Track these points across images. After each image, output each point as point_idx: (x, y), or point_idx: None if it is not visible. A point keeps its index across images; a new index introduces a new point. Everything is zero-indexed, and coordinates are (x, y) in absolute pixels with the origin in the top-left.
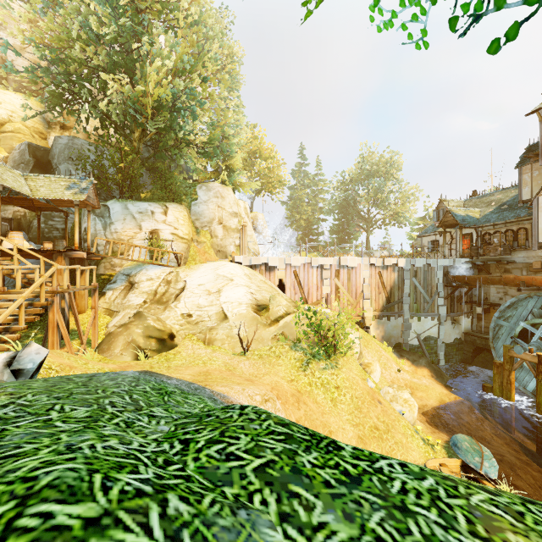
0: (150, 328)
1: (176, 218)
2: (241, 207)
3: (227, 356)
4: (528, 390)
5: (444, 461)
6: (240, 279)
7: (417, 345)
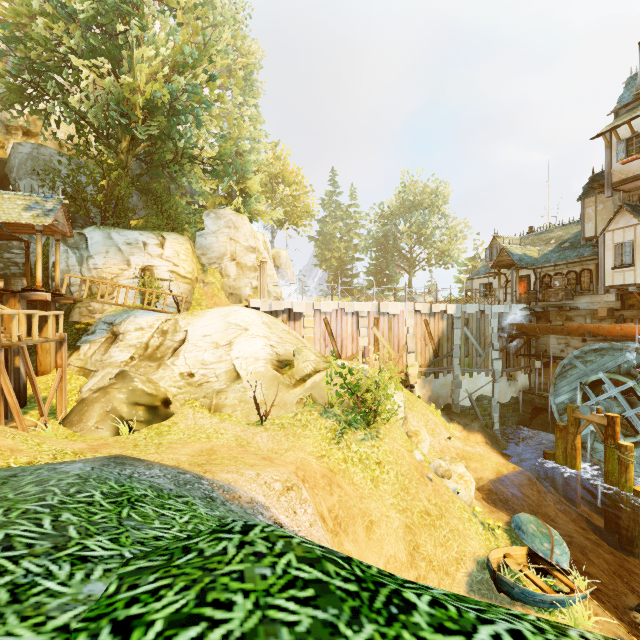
0: (137, 392)
1: (176, 251)
2: (260, 241)
3: (239, 427)
4: (594, 456)
5: (508, 551)
6: (257, 329)
7: (468, 407)
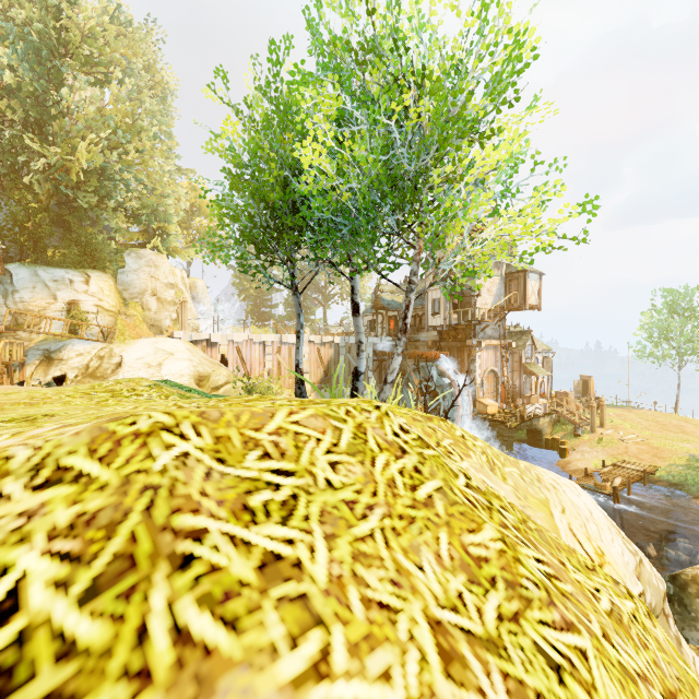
0: None
1: (101, 288)
2: (178, 277)
3: None
4: None
5: None
6: (181, 354)
7: None
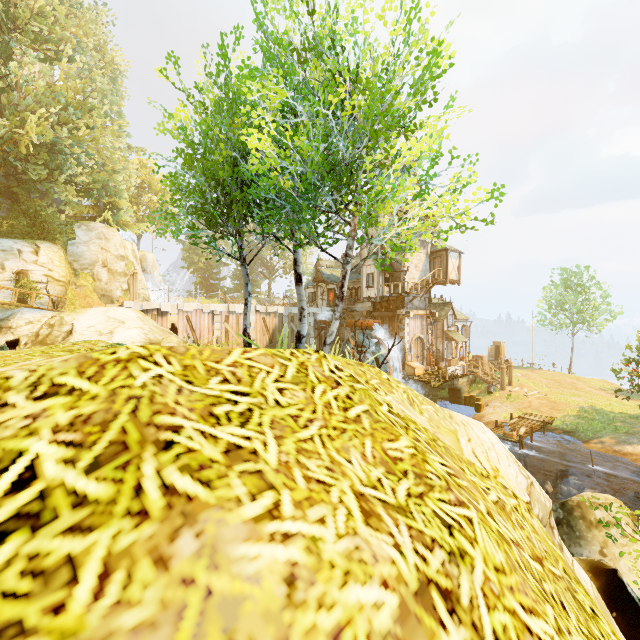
0: None
1: (51, 258)
2: (129, 250)
3: None
4: None
5: None
6: (132, 323)
7: None
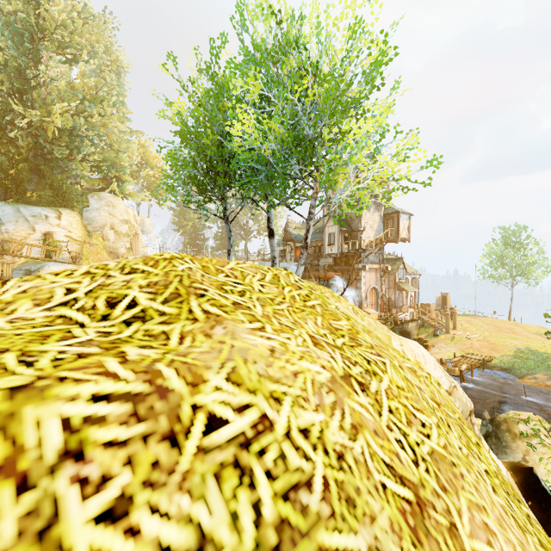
0: None
1: (70, 222)
2: (131, 215)
3: None
4: None
5: None
6: None
7: None
